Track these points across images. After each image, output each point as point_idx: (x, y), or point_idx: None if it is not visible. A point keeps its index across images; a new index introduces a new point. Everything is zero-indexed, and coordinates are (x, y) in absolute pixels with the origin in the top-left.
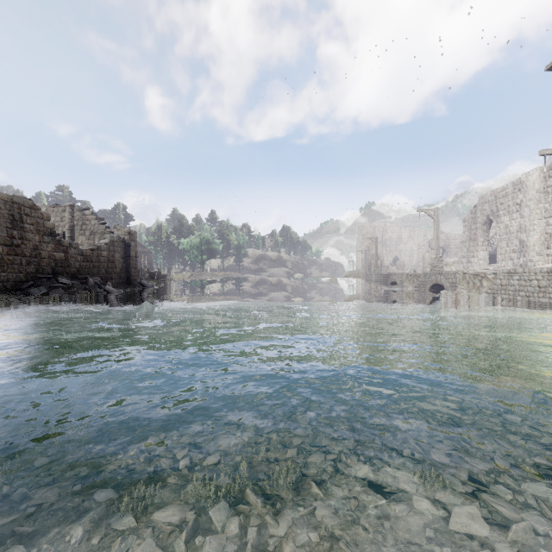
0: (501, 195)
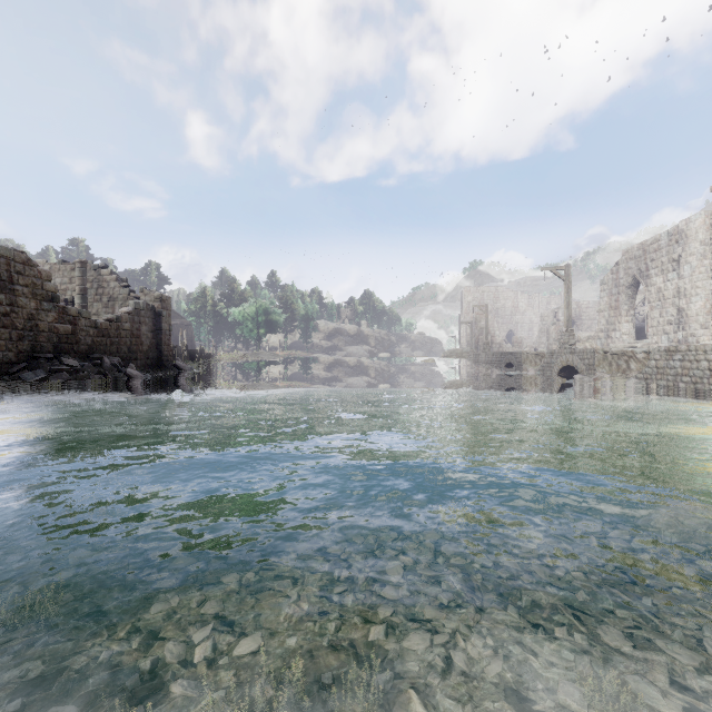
0: (652, 248)
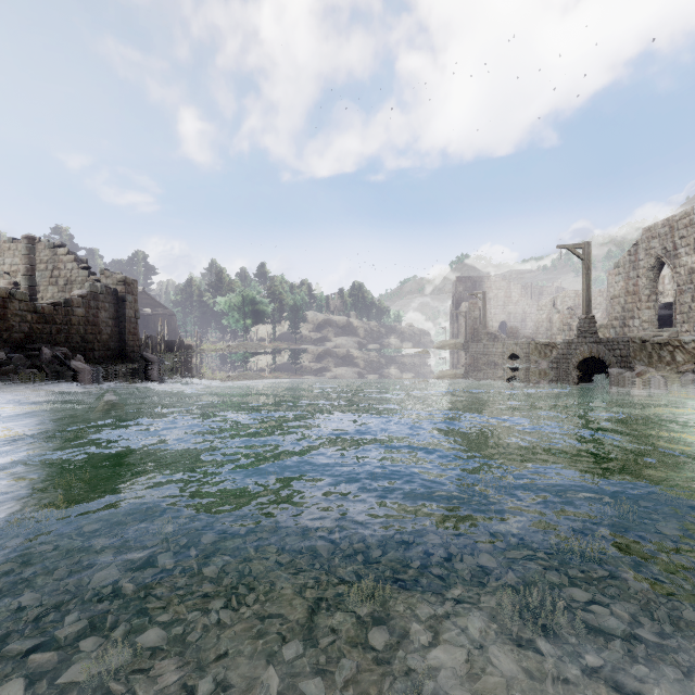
0: (682, 224)
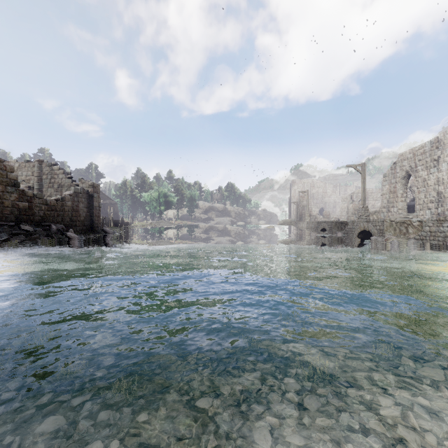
0: (419, 152)
